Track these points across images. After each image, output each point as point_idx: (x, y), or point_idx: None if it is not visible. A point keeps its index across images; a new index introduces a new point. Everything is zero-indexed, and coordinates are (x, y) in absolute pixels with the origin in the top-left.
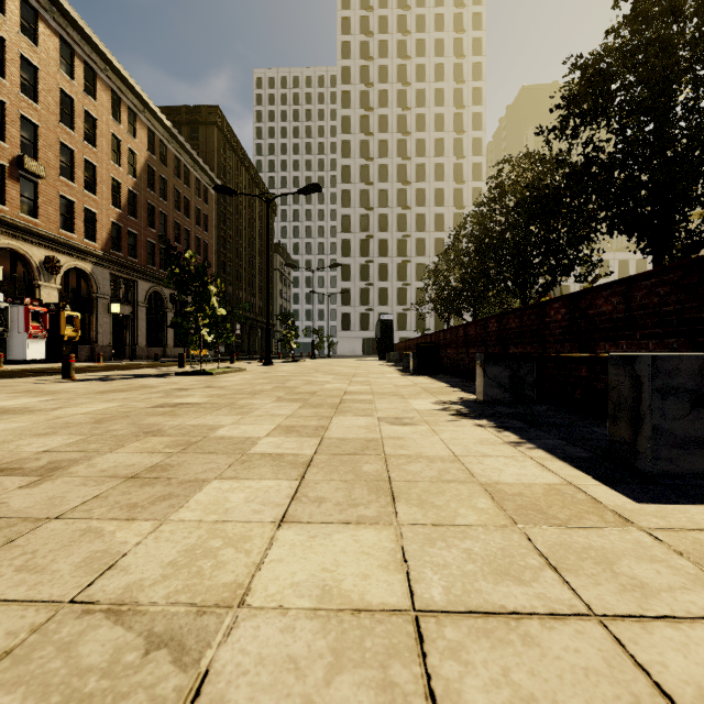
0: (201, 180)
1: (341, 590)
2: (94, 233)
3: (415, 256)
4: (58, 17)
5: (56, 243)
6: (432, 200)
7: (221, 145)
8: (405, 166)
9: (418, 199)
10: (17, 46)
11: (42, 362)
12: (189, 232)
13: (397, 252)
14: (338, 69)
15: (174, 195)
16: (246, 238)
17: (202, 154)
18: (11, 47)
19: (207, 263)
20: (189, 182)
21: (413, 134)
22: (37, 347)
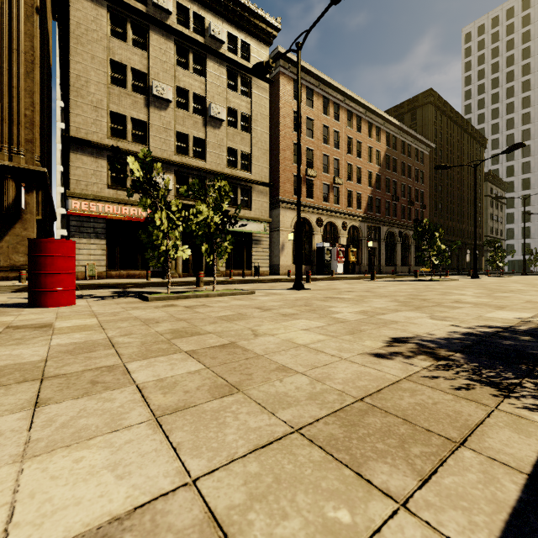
0: (419, 149)
1: (480, 300)
2: (360, 205)
3: None
4: (346, 101)
5: (345, 215)
6: None
7: (433, 115)
8: None
9: None
10: (332, 127)
11: (342, 274)
12: (410, 188)
13: None
14: None
15: (401, 167)
16: (455, 177)
17: (419, 128)
18: (330, 129)
19: (423, 206)
20: (410, 153)
21: None
22: (340, 267)
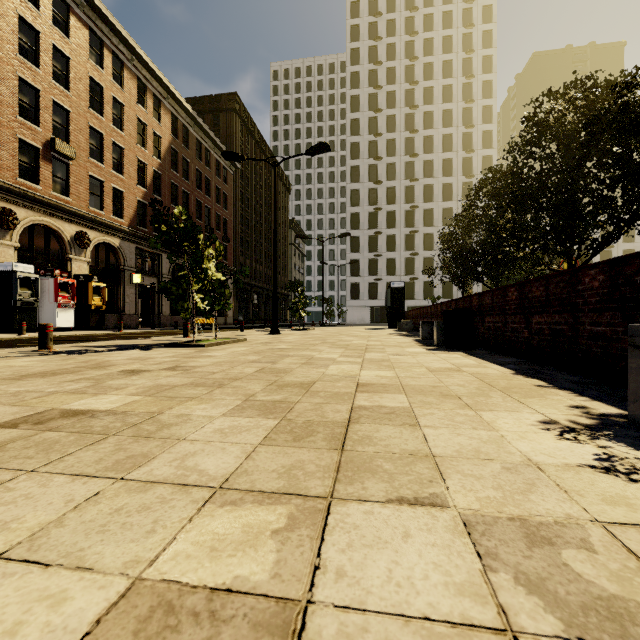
0: (221, 162)
1: None
2: (121, 211)
3: (423, 227)
4: (88, 10)
5: (86, 220)
6: (440, 171)
7: (240, 130)
8: (413, 139)
9: (426, 171)
10: (49, 38)
11: (71, 330)
12: (210, 210)
13: (405, 223)
14: (347, 52)
15: (196, 175)
16: (263, 215)
17: (223, 139)
18: (44, 39)
19: (226, 238)
20: (210, 163)
21: (420, 108)
22: (66, 315)
